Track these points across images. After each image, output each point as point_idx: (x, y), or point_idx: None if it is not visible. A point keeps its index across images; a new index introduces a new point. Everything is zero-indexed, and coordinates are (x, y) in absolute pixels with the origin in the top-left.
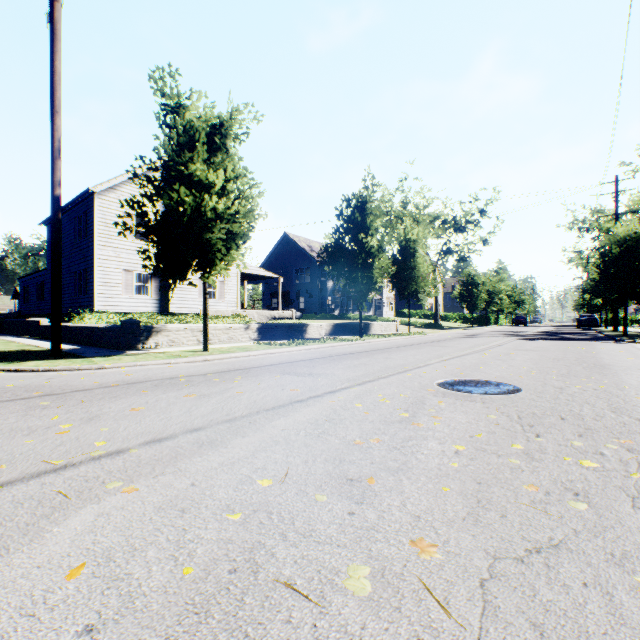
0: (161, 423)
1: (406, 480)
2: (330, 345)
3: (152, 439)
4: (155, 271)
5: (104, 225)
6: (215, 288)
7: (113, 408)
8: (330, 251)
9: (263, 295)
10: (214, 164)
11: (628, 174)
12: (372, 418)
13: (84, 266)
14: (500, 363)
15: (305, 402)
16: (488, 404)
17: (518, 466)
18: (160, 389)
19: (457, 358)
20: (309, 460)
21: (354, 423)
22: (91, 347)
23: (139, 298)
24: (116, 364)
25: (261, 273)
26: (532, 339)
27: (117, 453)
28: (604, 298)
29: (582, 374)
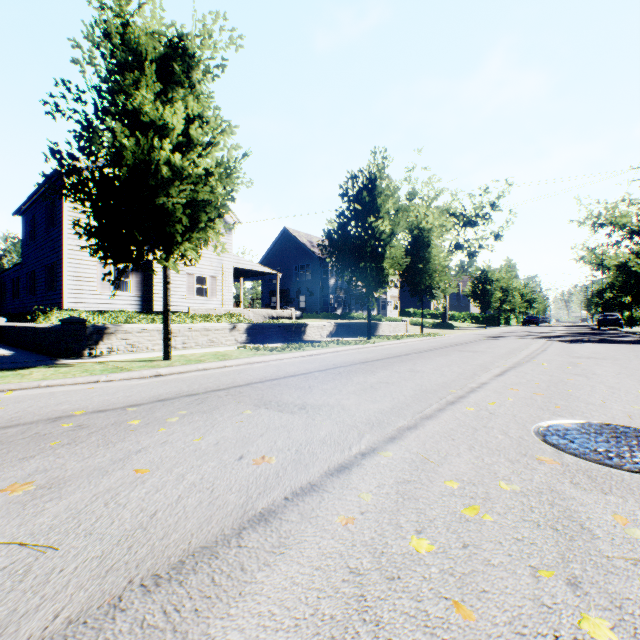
0: None
1: None
2: (333, 350)
3: None
4: (97, 252)
5: (76, 211)
6: (206, 284)
7: None
8: (333, 238)
9: (262, 293)
10: (173, 102)
11: None
12: None
13: (54, 258)
14: (587, 381)
15: (276, 524)
16: None
17: None
18: None
19: (513, 371)
20: None
21: None
22: (27, 353)
23: (117, 295)
24: (2, 386)
25: (257, 268)
26: (570, 341)
27: None
28: (634, 295)
29: None
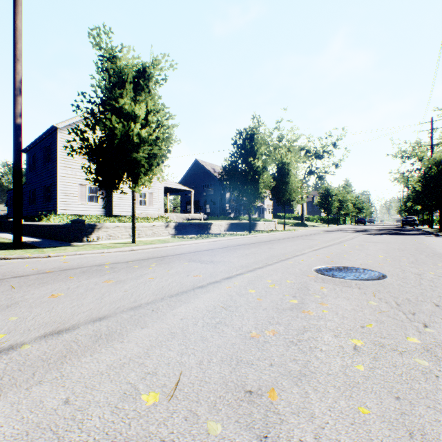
0: (70, 311)
1: (313, 393)
2: (227, 238)
3: (52, 331)
4: (95, 182)
5: (65, 152)
6: (146, 198)
7: (35, 294)
8: (227, 170)
9: (180, 203)
10: (139, 101)
11: (440, 116)
12: (265, 305)
13: (51, 181)
14: (359, 252)
15: (205, 288)
16: (364, 290)
17: (429, 369)
18: (85, 275)
19: (324, 248)
20: (204, 360)
21: (249, 311)
22: (49, 240)
23: (90, 204)
24: (59, 253)
25: (179, 187)
26: (374, 234)
27: (7, 350)
28: (422, 205)
29: (428, 261)
